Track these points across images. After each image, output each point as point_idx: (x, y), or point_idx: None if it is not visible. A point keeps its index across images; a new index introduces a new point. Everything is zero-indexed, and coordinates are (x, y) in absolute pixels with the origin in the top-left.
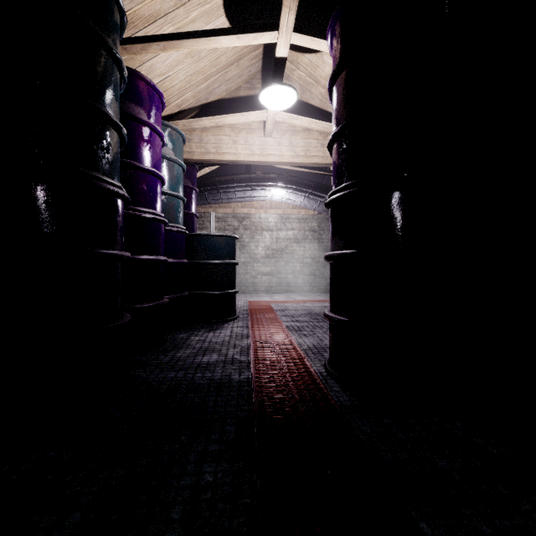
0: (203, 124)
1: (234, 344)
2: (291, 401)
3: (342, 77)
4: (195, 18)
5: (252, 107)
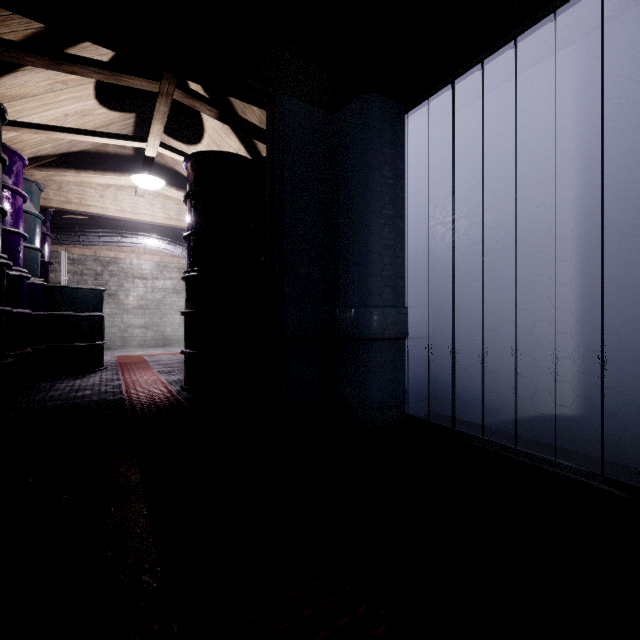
0: (67, 179)
1: (105, 384)
2: (153, 401)
3: (191, 201)
4: (65, 99)
5: (122, 166)
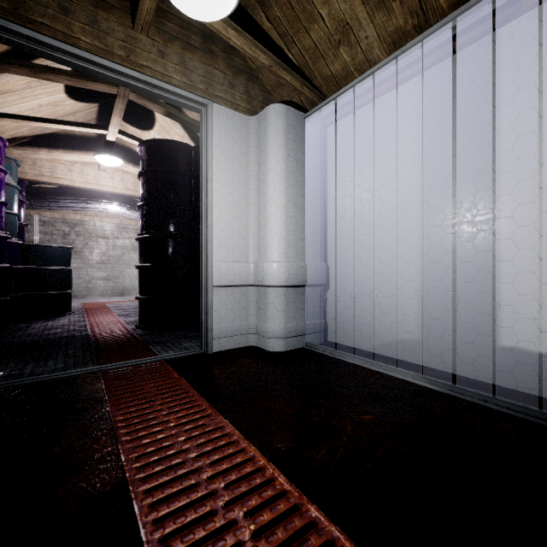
0: (41, 157)
1: (73, 325)
2: (112, 336)
3: (143, 178)
4: (39, 93)
5: (87, 145)
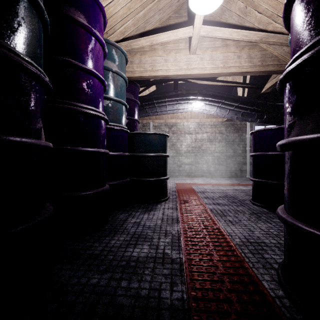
0: (141, 43)
1: (165, 231)
2: None
3: None
4: None
5: None
